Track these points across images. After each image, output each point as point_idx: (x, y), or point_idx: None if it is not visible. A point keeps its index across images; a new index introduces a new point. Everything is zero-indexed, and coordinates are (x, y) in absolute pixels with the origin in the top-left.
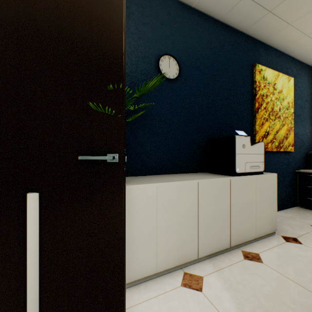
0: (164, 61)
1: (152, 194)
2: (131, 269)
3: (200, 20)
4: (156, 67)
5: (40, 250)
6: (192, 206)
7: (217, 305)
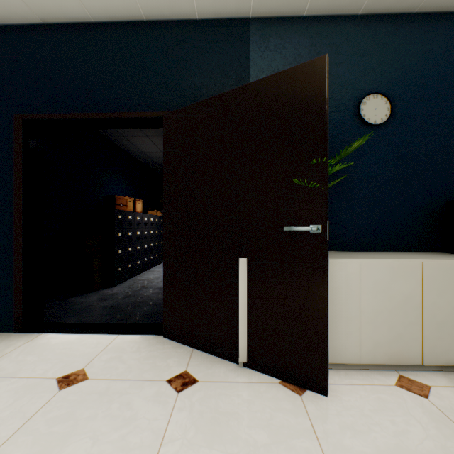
0: (367, 103)
1: (354, 271)
2: (328, 350)
3: (429, 26)
4: (355, 114)
5: (248, 308)
6: (413, 294)
7: (452, 417)
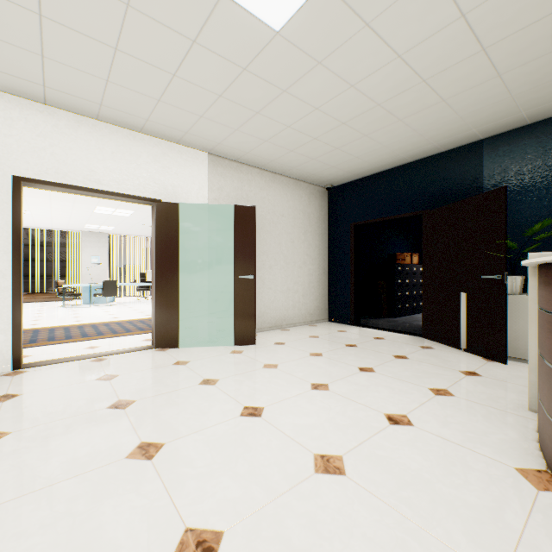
0: None
1: None
2: (523, 351)
3: None
4: None
5: (466, 319)
6: None
7: None
